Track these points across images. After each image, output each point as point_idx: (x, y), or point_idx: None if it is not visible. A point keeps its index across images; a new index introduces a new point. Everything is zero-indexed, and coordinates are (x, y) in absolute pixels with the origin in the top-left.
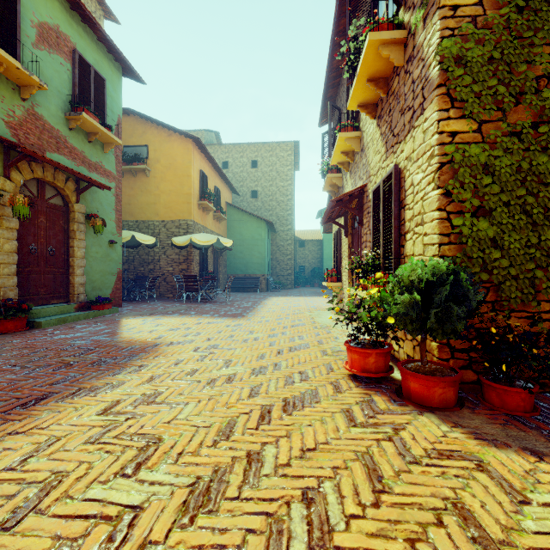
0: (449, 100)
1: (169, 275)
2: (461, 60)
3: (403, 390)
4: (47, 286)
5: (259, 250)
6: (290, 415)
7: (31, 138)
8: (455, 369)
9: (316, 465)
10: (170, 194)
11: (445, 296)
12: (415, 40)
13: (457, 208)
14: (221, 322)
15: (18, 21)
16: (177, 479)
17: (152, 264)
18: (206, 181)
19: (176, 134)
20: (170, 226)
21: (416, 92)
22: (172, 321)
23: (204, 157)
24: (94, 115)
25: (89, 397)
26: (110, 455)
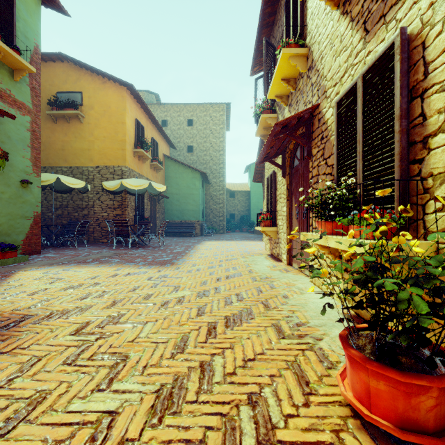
0: None
1: (104, 220)
2: None
3: None
4: None
5: (194, 198)
6: None
7: None
8: None
9: None
10: (104, 141)
11: None
12: None
13: None
14: (143, 273)
15: None
16: None
17: (86, 209)
18: (142, 131)
19: (110, 81)
20: (104, 172)
21: None
22: (80, 274)
23: (140, 108)
24: None
25: None
26: None
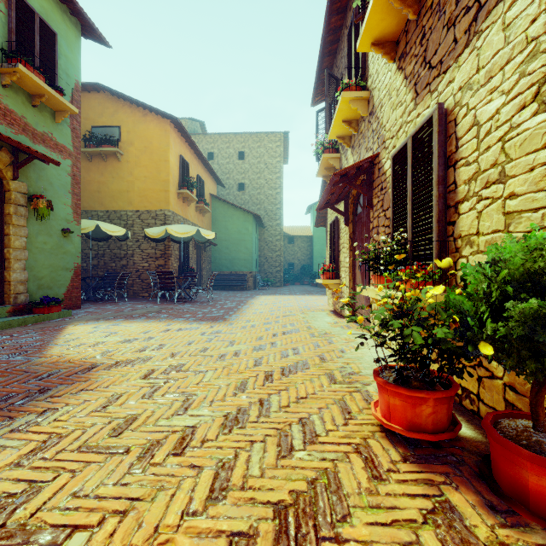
0: None
1: (144, 271)
2: None
3: (503, 480)
4: None
5: (246, 245)
6: None
7: None
8: None
9: None
10: (145, 181)
11: None
12: None
13: None
14: (195, 328)
15: None
16: None
17: (125, 259)
18: (187, 169)
19: (152, 114)
20: (145, 217)
21: None
22: (131, 328)
23: (184, 142)
24: (38, 71)
25: None
26: None
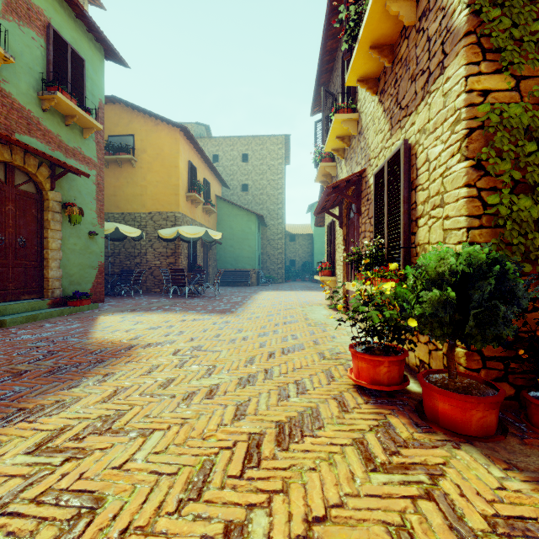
0: (479, 51)
1: (156, 269)
2: None
3: (427, 410)
4: (17, 280)
5: (250, 244)
6: (287, 451)
7: None
8: (492, 384)
9: None
10: (157, 185)
11: (488, 292)
12: None
13: (490, 183)
14: (207, 319)
15: None
16: None
17: (138, 257)
18: (195, 173)
19: (163, 123)
20: (157, 218)
21: (433, 50)
22: (154, 318)
23: (192, 148)
24: (71, 96)
25: (26, 423)
26: None
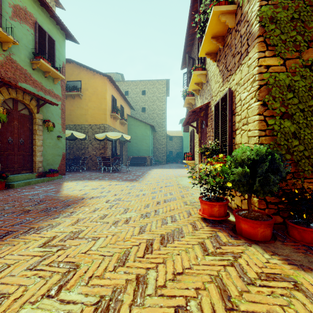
0: (265, 45)
1: (94, 156)
2: (273, 19)
3: (237, 229)
4: (19, 163)
5: (146, 142)
6: (165, 246)
7: (8, 74)
8: (270, 216)
9: (184, 286)
10: (94, 109)
11: (265, 169)
12: (242, 10)
13: (270, 113)
14: (123, 184)
15: (0, 3)
16: (86, 299)
17: (84, 150)
18: (115, 102)
19: (98, 74)
20: (94, 128)
21: (243, 42)
22: (94, 184)
23: (114, 88)
24: (48, 61)
25: (36, 234)
26: (41, 280)
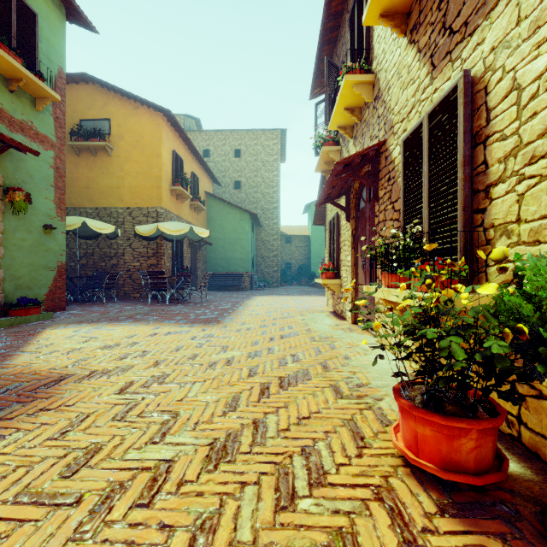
0: None
1: (136, 271)
2: None
3: None
4: None
5: (243, 245)
6: None
7: None
8: None
9: None
10: (137, 177)
11: None
12: None
13: None
14: (185, 332)
15: None
16: None
17: (115, 258)
18: (181, 165)
19: (144, 107)
20: (137, 214)
21: None
22: (115, 332)
23: (178, 137)
24: (14, 53)
25: None
26: None
